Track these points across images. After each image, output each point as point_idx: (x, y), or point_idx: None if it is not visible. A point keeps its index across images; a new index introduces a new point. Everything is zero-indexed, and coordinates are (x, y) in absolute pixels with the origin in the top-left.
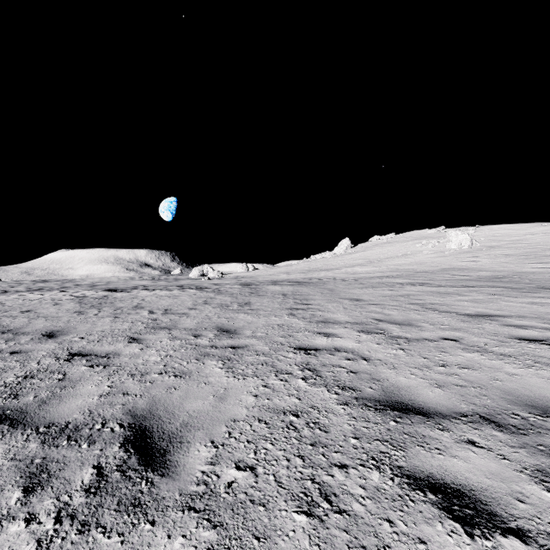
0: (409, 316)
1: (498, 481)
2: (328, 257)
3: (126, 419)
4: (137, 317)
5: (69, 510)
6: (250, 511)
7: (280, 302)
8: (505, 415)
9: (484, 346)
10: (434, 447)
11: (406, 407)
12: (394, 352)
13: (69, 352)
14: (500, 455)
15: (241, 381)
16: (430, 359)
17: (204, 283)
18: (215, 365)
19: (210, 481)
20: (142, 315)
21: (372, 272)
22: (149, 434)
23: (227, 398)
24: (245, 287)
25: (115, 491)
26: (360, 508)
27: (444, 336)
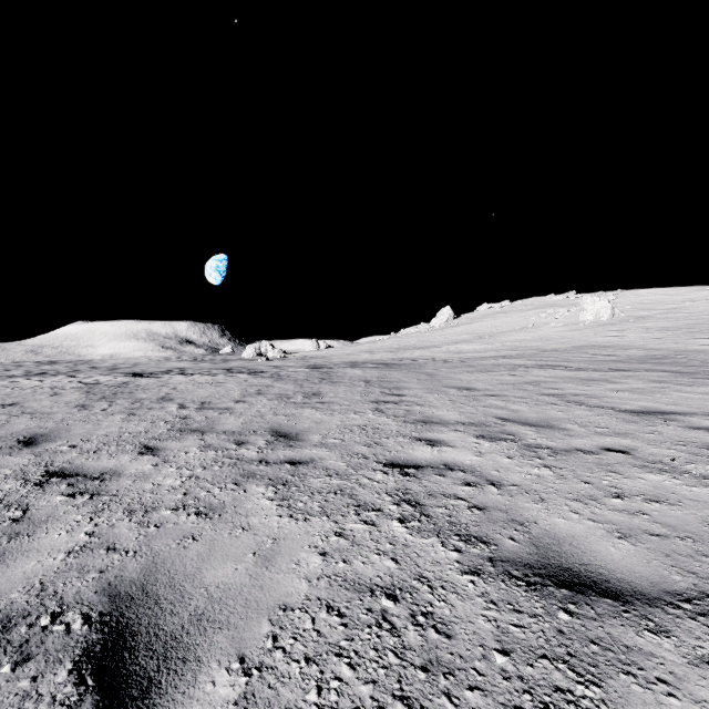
0: (546, 413)
1: None
2: (424, 331)
3: (99, 604)
4: (160, 414)
5: None
6: None
7: (362, 393)
8: None
9: (671, 462)
10: (654, 676)
11: (579, 580)
12: (537, 472)
13: (46, 470)
14: None
15: (300, 523)
16: (594, 485)
17: (261, 365)
18: (262, 494)
19: None
20: (168, 411)
21: (483, 351)
22: (130, 639)
23: (276, 558)
24: (314, 371)
25: None
26: None
27: (606, 445)
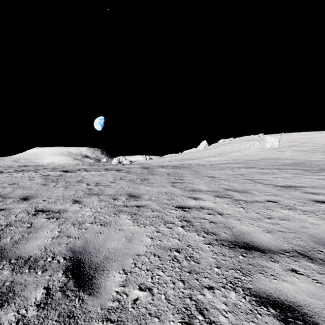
0: (245, 187)
1: (316, 299)
2: (194, 151)
3: (68, 254)
4: (79, 187)
5: (24, 320)
6: (149, 322)
7: (166, 178)
8: (314, 251)
9: (293, 206)
10: (270, 274)
11: (248, 246)
12: (238, 209)
13: (35, 209)
14: (315, 279)
15: (142, 228)
16: (260, 214)
17: (120, 167)
18: (126, 218)
19: (122, 299)
20: (82, 186)
21: (220, 161)
22: (82, 264)
23: (133, 239)
24: (144, 169)
25: (57, 306)
26: (224, 319)
27: (268, 199)
